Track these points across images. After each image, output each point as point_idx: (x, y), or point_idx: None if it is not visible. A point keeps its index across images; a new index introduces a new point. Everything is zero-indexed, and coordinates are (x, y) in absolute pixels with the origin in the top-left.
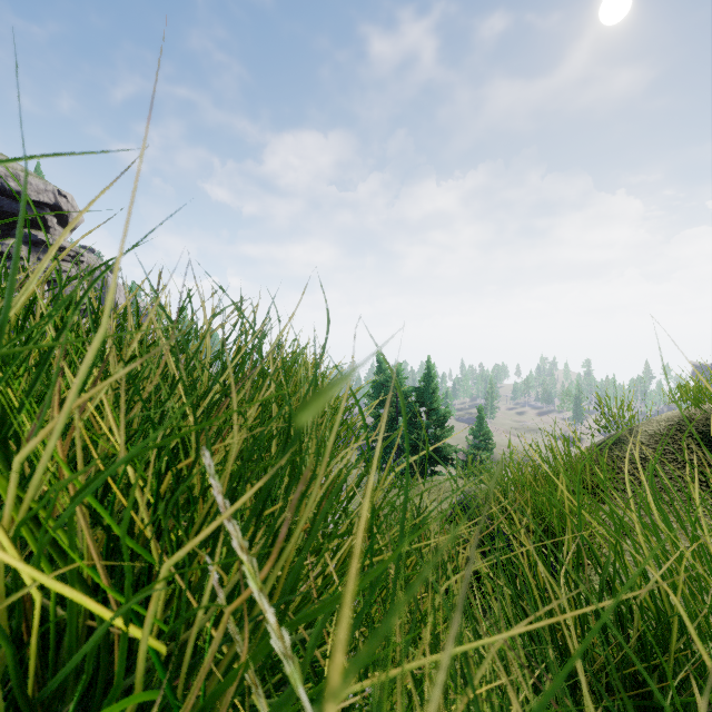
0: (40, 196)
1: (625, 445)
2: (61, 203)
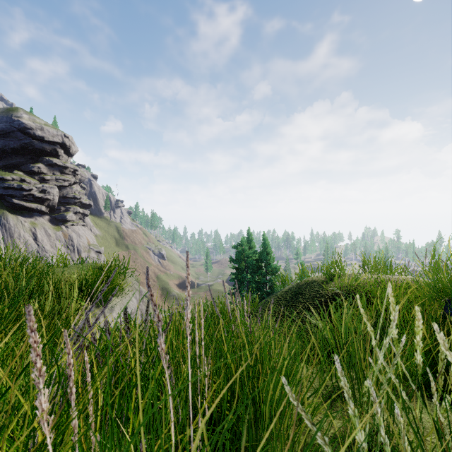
0: (54, 138)
1: (273, 295)
2: (66, 141)
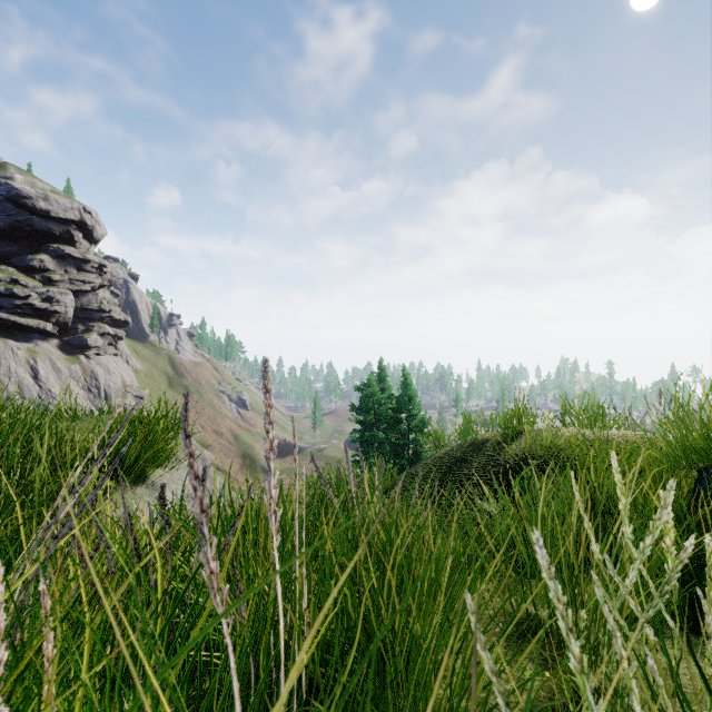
0: (67, 214)
1: (420, 464)
2: (86, 218)
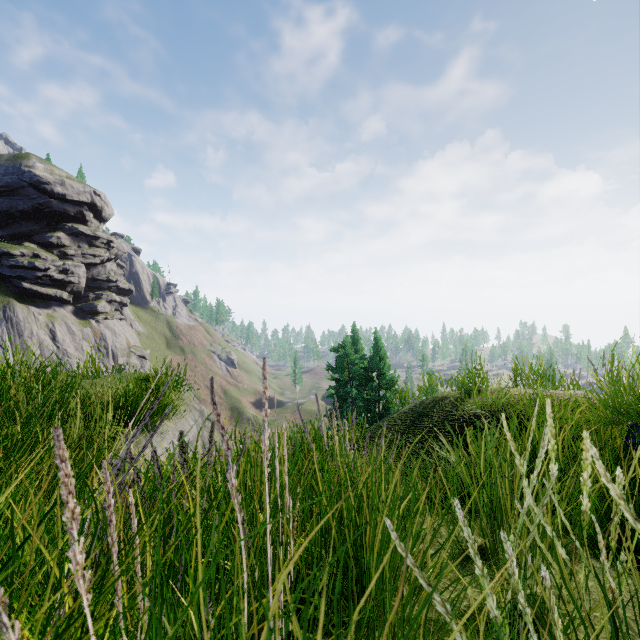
0: (80, 197)
1: (387, 418)
2: (96, 201)
